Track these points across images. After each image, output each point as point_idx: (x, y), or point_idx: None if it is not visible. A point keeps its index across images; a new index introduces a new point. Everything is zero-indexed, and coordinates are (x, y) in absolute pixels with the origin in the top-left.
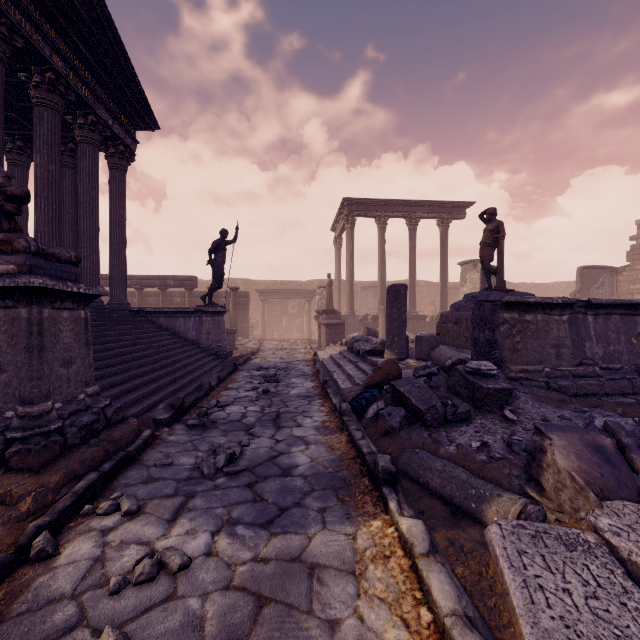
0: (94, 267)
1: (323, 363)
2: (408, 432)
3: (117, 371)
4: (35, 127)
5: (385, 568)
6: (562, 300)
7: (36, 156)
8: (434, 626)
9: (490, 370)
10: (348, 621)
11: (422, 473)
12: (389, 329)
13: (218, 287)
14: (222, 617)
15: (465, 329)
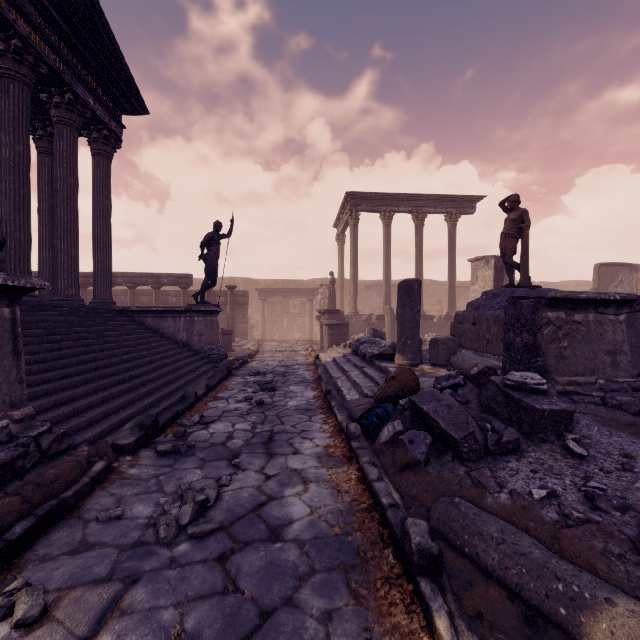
0: (72, 262)
1: (325, 367)
2: (437, 466)
3: (80, 381)
4: None
5: None
6: (620, 296)
7: (0, 134)
8: None
9: (538, 384)
10: None
11: (468, 539)
12: (401, 330)
13: (211, 284)
14: None
15: (486, 330)
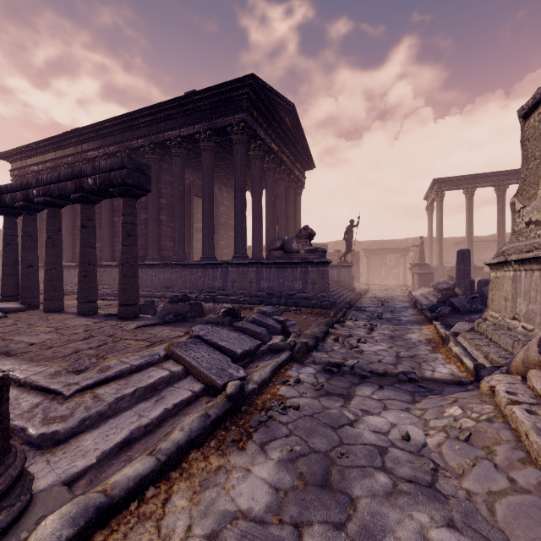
0: None
1: (415, 297)
2: (452, 316)
3: None
4: (277, 189)
5: (428, 329)
6: None
7: (278, 202)
8: (436, 332)
9: None
10: (417, 332)
11: (451, 323)
12: (457, 276)
13: (348, 252)
14: (388, 330)
15: None
